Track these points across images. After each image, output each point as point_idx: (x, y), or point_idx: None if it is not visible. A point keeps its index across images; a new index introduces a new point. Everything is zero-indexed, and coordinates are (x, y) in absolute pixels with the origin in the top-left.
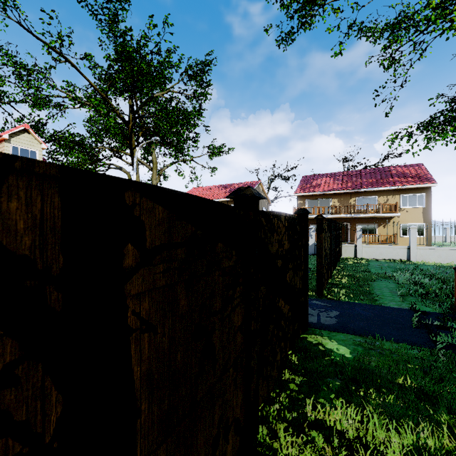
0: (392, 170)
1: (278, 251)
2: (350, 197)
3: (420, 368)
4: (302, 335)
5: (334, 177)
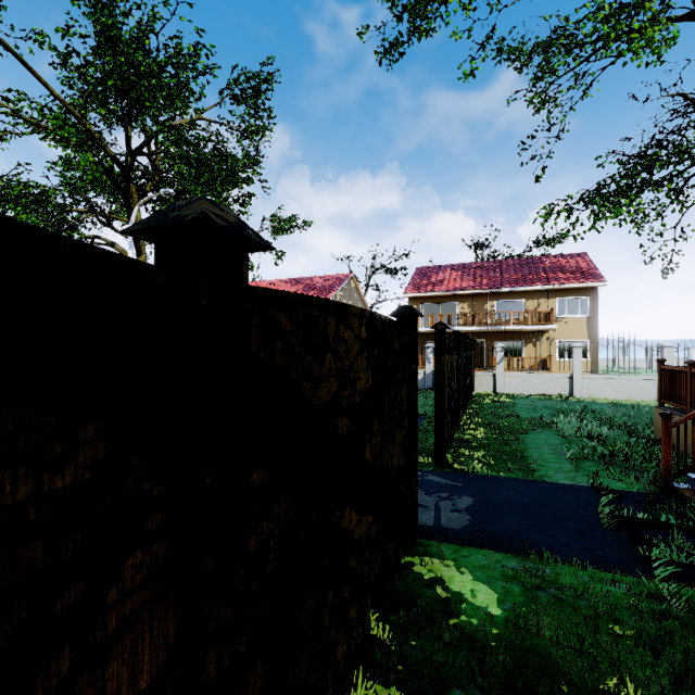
0: (544, 262)
1: (341, 396)
2: (487, 301)
3: (639, 634)
4: (404, 560)
5: (463, 270)
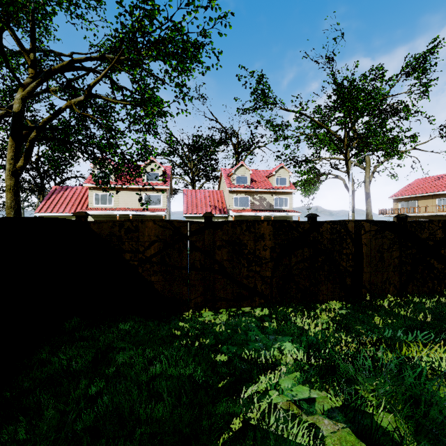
0: None
1: (430, 237)
2: None
3: None
4: None
5: None
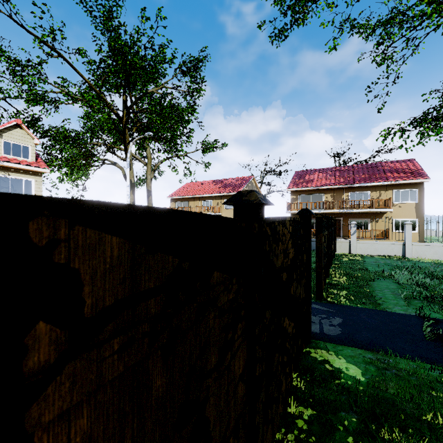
0: (384, 166)
1: (283, 262)
2: (343, 192)
3: None
4: (305, 350)
5: (327, 173)
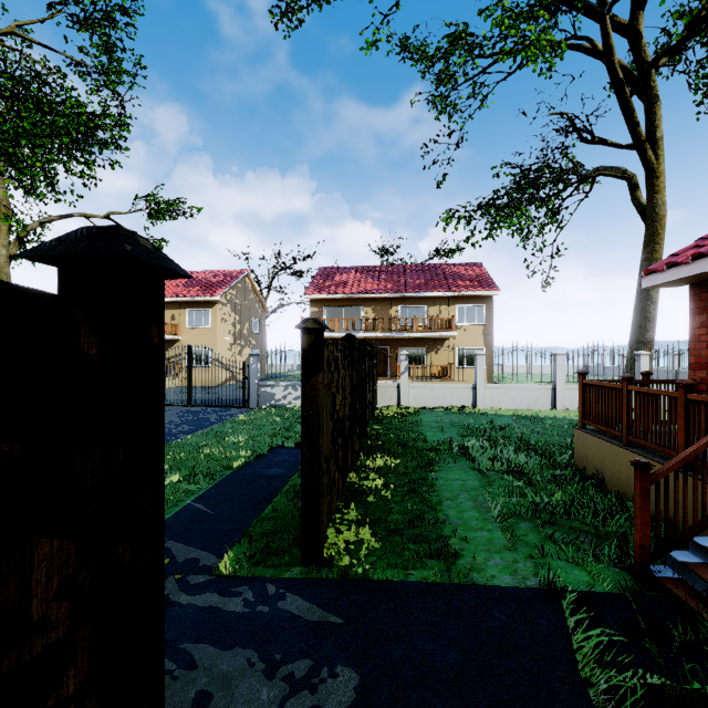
0: (445, 269)
1: None
2: (391, 306)
3: None
4: None
5: (367, 273)
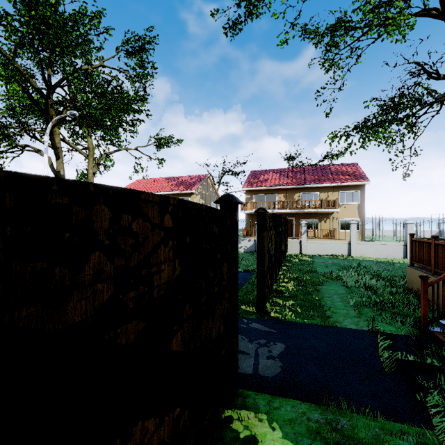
0: (331, 168)
1: (125, 299)
2: (295, 193)
3: None
4: (225, 414)
5: (280, 173)
